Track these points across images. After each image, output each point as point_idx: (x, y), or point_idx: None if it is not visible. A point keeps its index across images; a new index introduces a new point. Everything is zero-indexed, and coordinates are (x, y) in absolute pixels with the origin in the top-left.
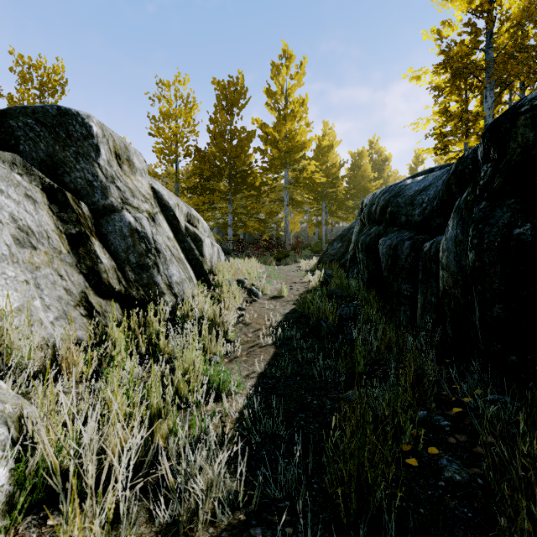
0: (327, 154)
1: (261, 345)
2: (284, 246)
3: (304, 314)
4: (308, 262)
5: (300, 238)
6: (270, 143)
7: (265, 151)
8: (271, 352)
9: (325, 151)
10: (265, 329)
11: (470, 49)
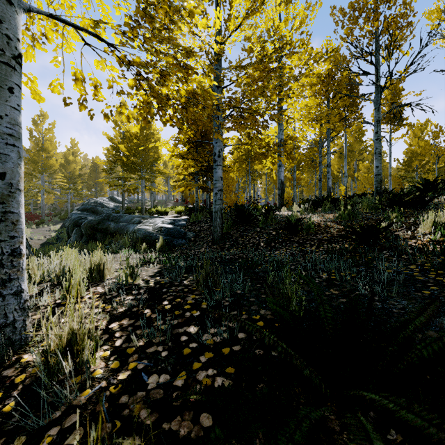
0: (72, 165)
1: (38, 246)
2: (42, 216)
3: (48, 242)
4: (55, 226)
5: (55, 205)
6: (32, 161)
7: (28, 163)
8: (40, 247)
9: (70, 162)
10: (38, 245)
11: (115, 162)
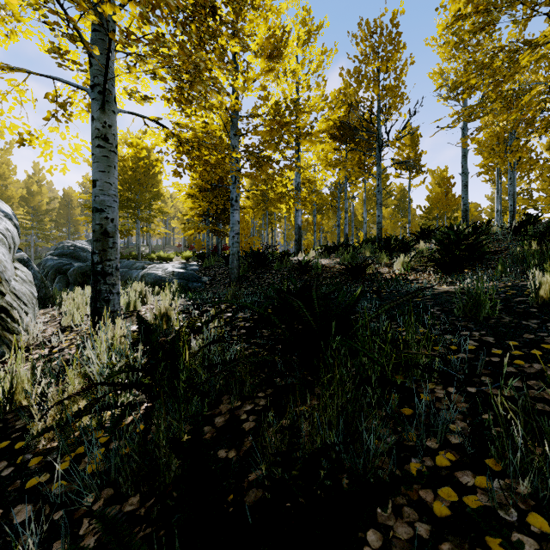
0: (36, 197)
1: None
2: None
3: None
4: None
5: None
6: None
7: None
8: None
9: (34, 194)
10: None
11: None
